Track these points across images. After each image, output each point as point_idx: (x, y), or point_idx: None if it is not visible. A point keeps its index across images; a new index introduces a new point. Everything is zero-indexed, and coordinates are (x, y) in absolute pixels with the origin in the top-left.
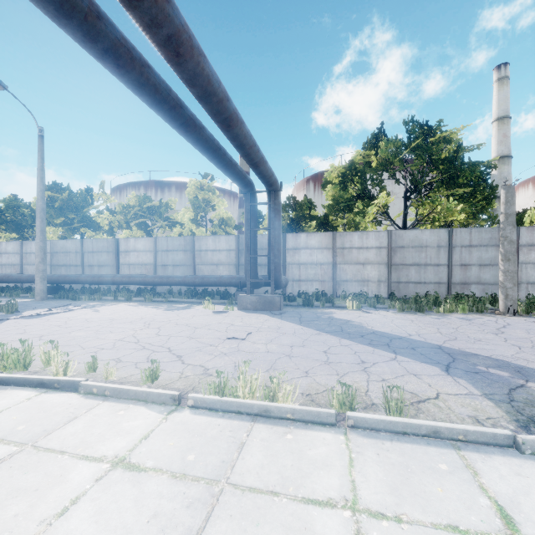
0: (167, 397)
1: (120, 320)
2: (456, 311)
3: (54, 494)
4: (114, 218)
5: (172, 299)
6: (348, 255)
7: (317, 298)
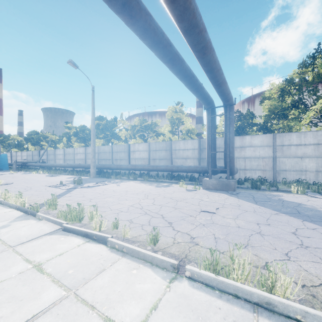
0: (168, 264)
1: (131, 192)
2: None
3: None
4: (127, 133)
5: (159, 180)
6: (286, 150)
7: (261, 182)
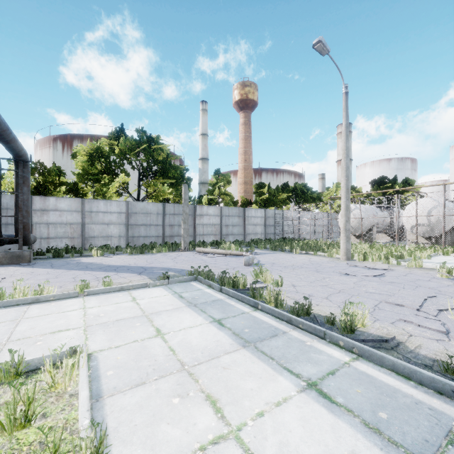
0: None
1: None
2: (162, 251)
3: None
4: None
5: None
6: (95, 217)
7: (67, 251)
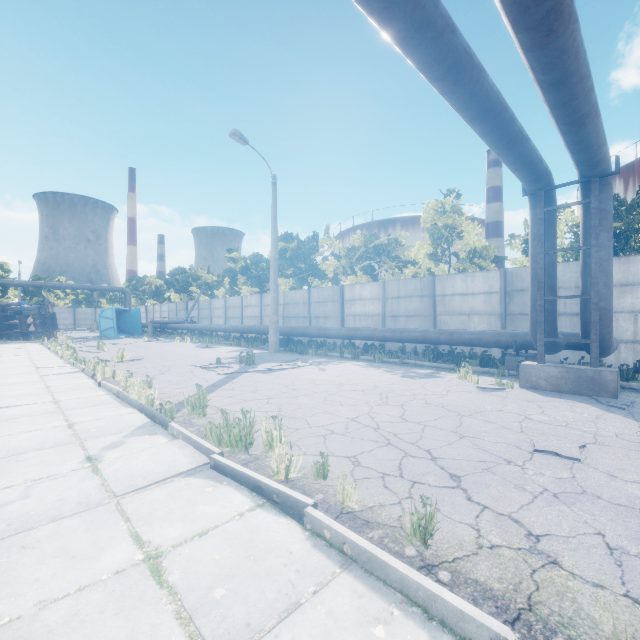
0: (482, 633)
1: (350, 386)
2: None
3: None
4: (338, 264)
5: (408, 361)
6: None
7: None
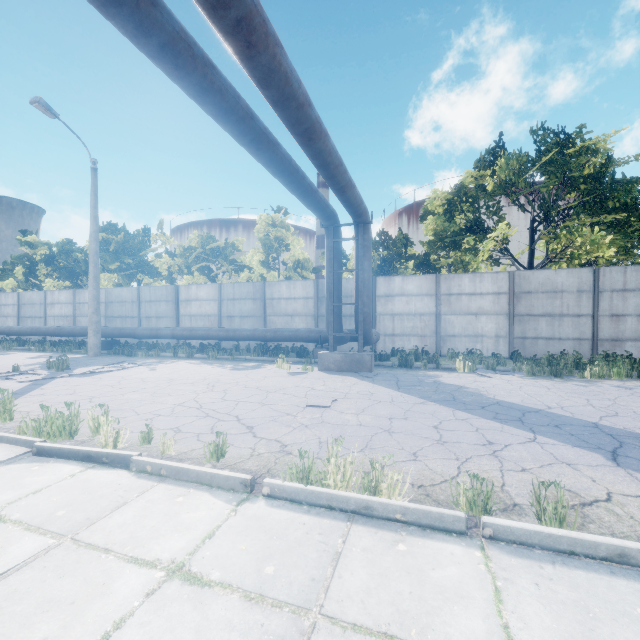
0: (236, 482)
1: (180, 381)
2: (609, 376)
3: (94, 611)
4: (173, 262)
5: (240, 357)
6: (455, 303)
7: (416, 357)
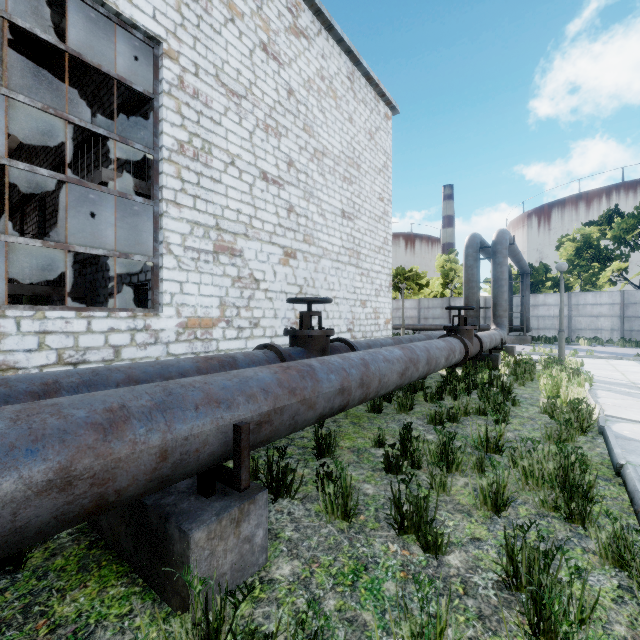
0: (517, 352)
1: None
2: None
3: None
4: None
5: None
6: (582, 310)
7: (555, 340)
